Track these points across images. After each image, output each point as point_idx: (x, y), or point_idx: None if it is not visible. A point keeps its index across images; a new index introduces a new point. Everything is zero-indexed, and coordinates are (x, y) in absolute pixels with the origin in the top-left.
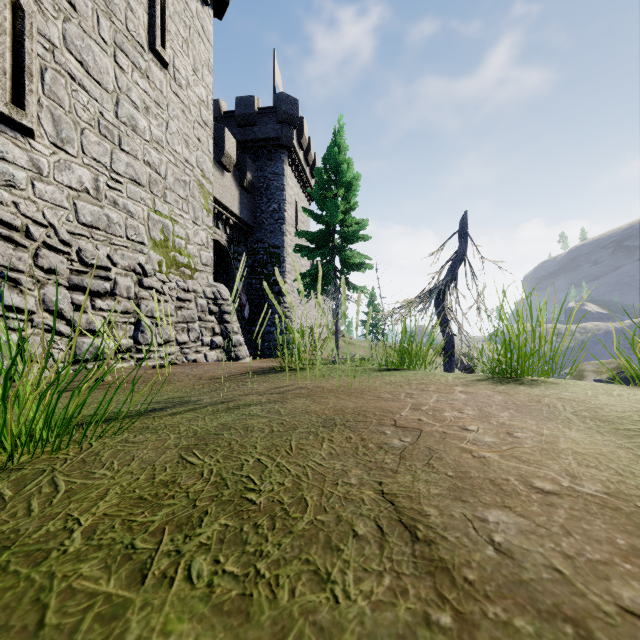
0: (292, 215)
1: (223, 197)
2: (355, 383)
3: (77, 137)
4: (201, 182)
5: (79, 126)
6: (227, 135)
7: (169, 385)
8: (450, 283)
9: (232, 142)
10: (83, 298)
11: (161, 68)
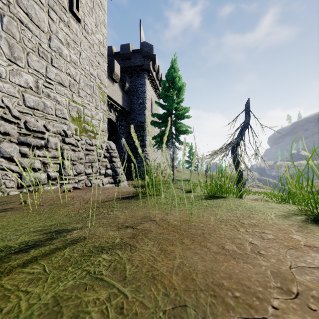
0: (150, 105)
1: (113, 96)
2: (193, 217)
3: (24, 57)
4: (100, 86)
5: (26, 50)
6: (115, 63)
7: (64, 208)
8: (240, 140)
9: (118, 67)
10: (27, 149)
11: (76, 22)
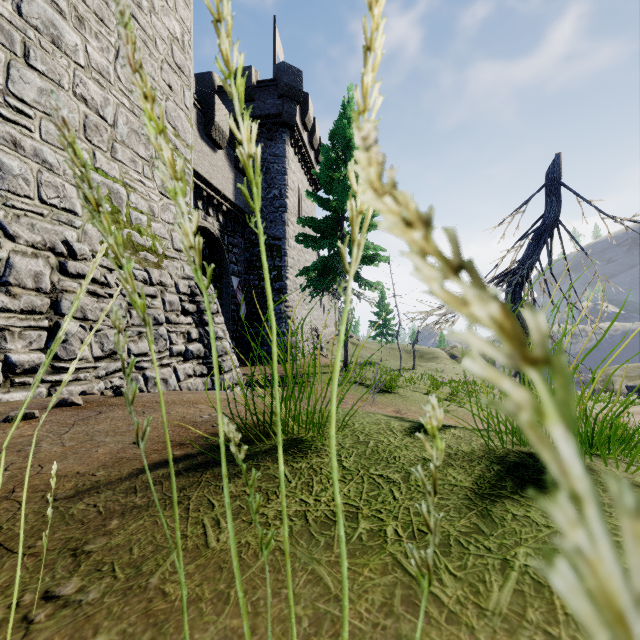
0: (295, 203)
1: (214, 178)
2: None
3: None
4: (173, 143)
5: None
6: (217, 104)
7: None
8: (532, 266)
9: (224, 113)
10: None
11: None
